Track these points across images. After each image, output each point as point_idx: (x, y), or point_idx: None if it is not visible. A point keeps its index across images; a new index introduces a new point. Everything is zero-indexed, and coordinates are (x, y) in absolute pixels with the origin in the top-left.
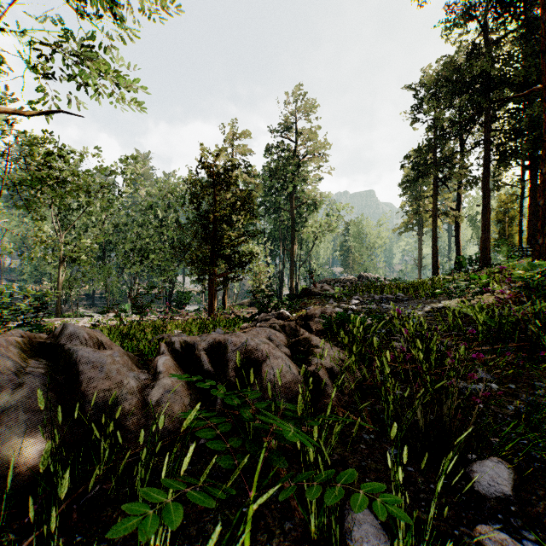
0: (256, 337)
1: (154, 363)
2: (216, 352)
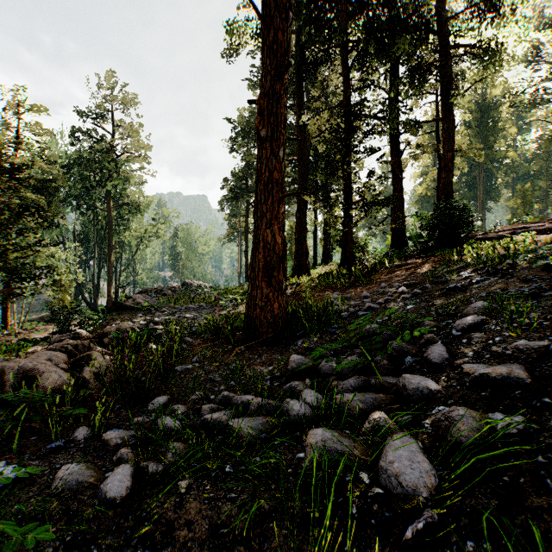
0: (35, 360)
1: None
2: None
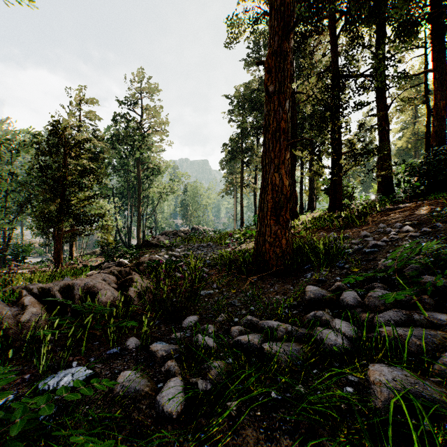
0: (94, 279)
1: (22, 301)
2: (66, 291)
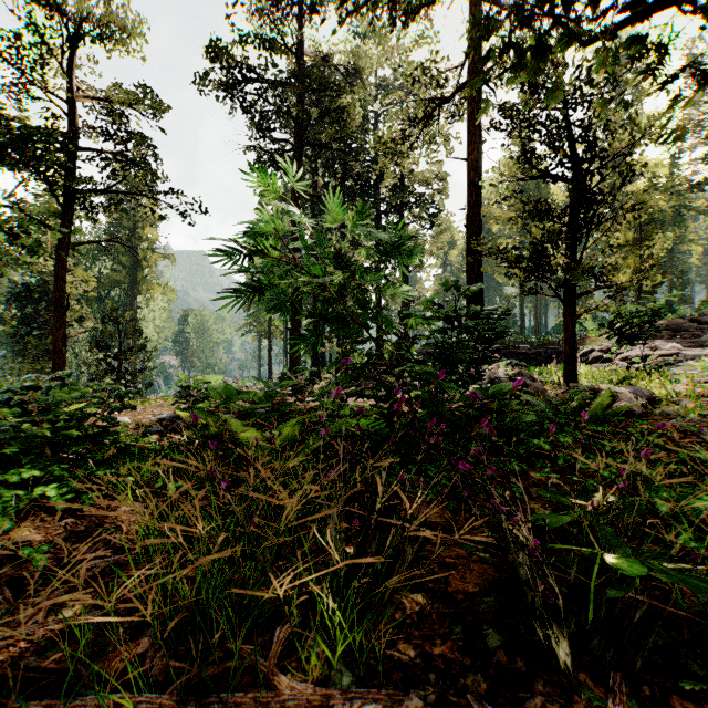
0: None
1: None
2: None
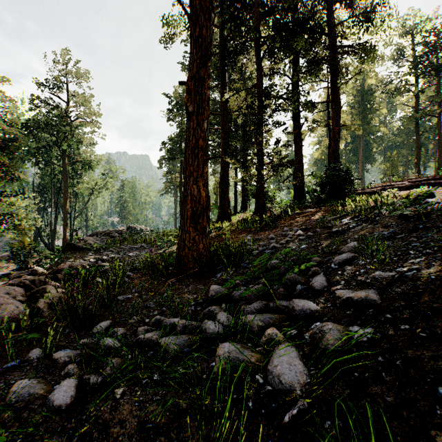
0: None
1: None
2: None
